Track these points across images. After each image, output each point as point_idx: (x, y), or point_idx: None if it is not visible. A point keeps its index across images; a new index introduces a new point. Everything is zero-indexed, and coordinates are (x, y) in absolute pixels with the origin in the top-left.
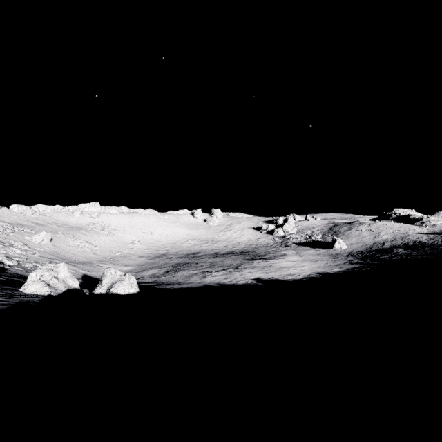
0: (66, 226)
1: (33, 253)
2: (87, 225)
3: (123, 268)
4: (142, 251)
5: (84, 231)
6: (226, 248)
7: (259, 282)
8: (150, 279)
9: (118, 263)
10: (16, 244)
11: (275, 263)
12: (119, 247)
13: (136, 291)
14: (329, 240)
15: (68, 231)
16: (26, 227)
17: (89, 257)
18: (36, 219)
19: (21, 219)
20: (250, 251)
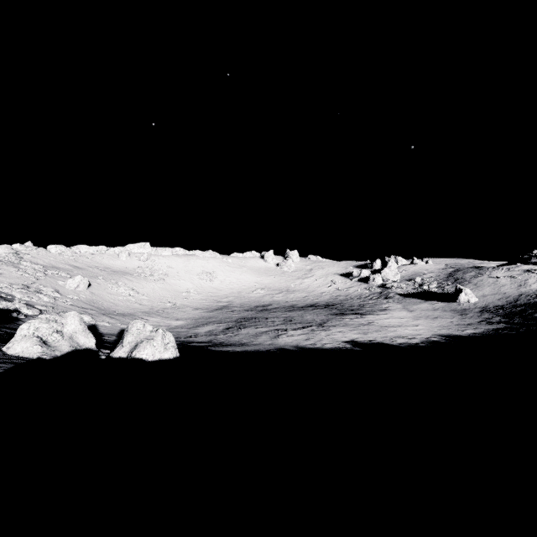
0: (109, 271)
1: (64, 301)
2: (134, 269)
3: (173, 322)
4: (199, 302)
5: (130, 277)
6: (305, 300)
7: (355, 346)
8: (205, 337)
9: (168, 316)
10: (46, 289)
11: (376, 320)
12: (171, 296)
13: (172, 356)
14: (450, 290)
15: (111, 275)
16: (62, 270)
17: (133, 307)
18: (75, 262)
19: (57, 262)
20: (337, 303)
